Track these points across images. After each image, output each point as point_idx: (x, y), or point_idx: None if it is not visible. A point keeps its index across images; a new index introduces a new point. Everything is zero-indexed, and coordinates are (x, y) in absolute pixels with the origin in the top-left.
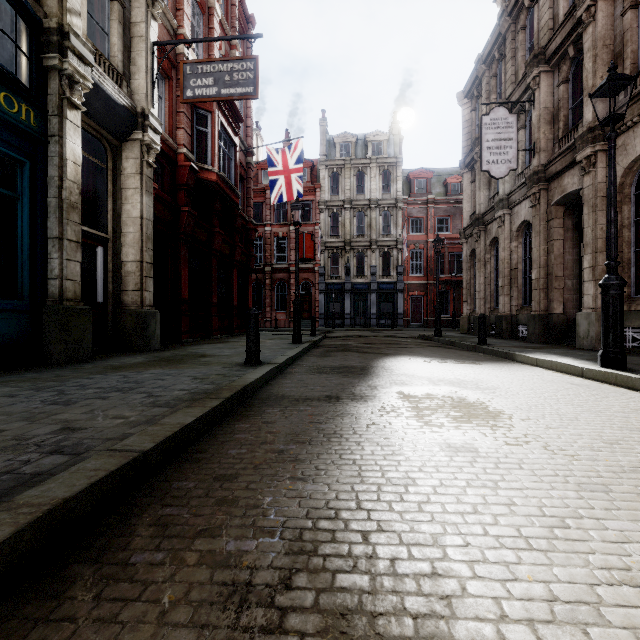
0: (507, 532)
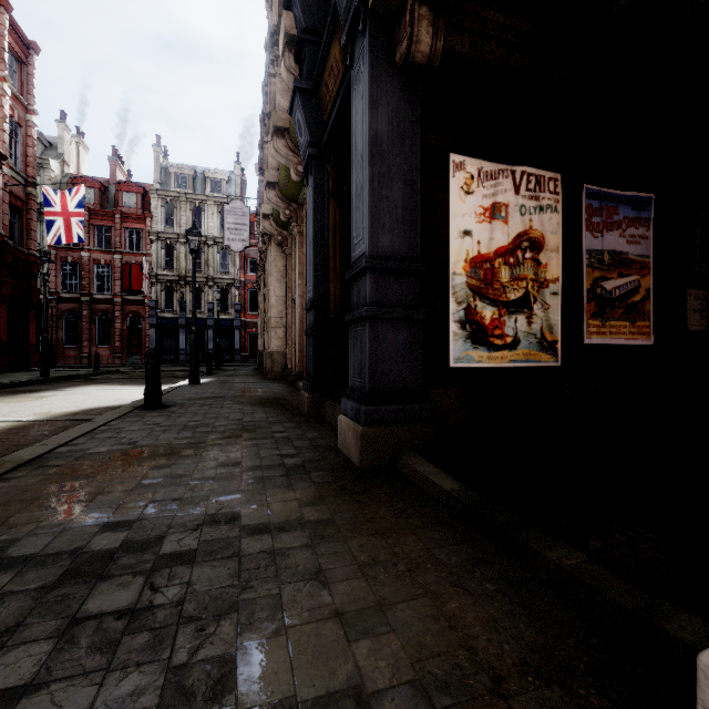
0: None
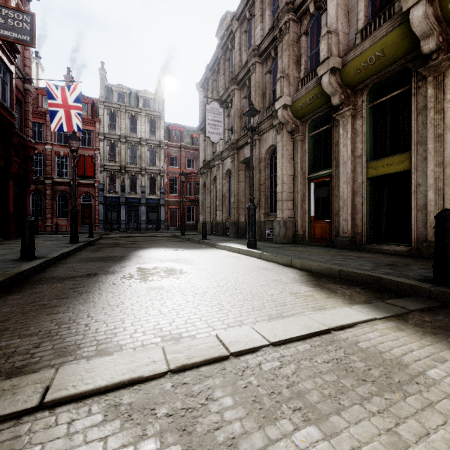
0: (154, 311)
